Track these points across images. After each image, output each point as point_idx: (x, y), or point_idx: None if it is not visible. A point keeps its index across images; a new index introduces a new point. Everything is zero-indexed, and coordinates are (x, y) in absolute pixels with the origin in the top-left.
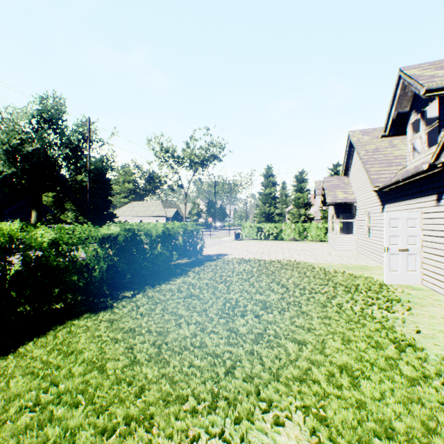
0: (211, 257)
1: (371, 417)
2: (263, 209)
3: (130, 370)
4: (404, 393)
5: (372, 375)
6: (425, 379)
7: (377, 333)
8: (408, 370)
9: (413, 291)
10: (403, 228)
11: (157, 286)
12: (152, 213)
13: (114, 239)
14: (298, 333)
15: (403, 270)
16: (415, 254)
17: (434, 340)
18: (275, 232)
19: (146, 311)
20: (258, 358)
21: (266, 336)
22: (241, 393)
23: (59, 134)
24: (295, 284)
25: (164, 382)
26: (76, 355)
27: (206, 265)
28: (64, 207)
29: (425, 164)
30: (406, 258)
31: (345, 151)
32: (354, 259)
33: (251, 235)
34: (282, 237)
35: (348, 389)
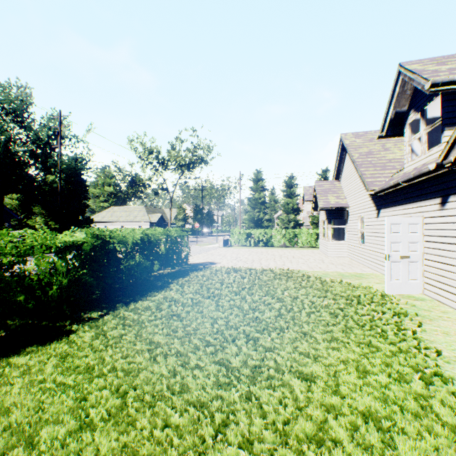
0: (197, 266)
1: None
2: (253, 214)
3: (76, 440)
4: (454, 454)
5: (407, 426)
6: None
7: (396, 359)
8: (448, 415)
9: (417, 302)
10: (404, 234)
11: (132, 303)
12: (135, 218)
13: (80, 248)
14: (304, 363)
15: (404, 278)
16: (417, 261)
17: None
18: (265, 238)
19: (114, 338)
20: (257, 406)
21: (265, 371)
22: None
23: (24, 128)
24: (291, 296)
25: None
26: None
27: (191, 276)
28: (32, 211)
29: (432, 164)
30: (408, 266)
31: (337, 155)
32: (348, 266)
33: (240, 241)
34: (272, 244)
35: (381, 453)
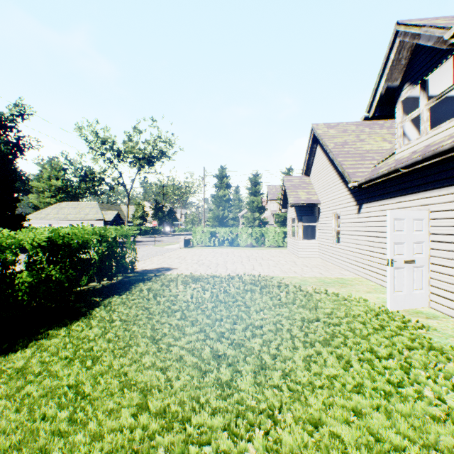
0: (147, 275)
1: None
2: (217, 212)
3: None
4: None
5: None
6: None
7: None
8: None
9: (433, 322)
10: (409, 232)
11: None
12: (86, 216)
13: None
14: None
15: (409, 289)
16: (422, 266)
17: None
18: (231, 237)
19: None
20: None
21: None
22: None
23: None
24: (272, 323)
25: None
26: None
27: (133, 290)
28: None
29: None
30: (412, 272)
31: (308, 147)
32: (324, 268)
33: (203, 241)
34: (238, 243)
35: None
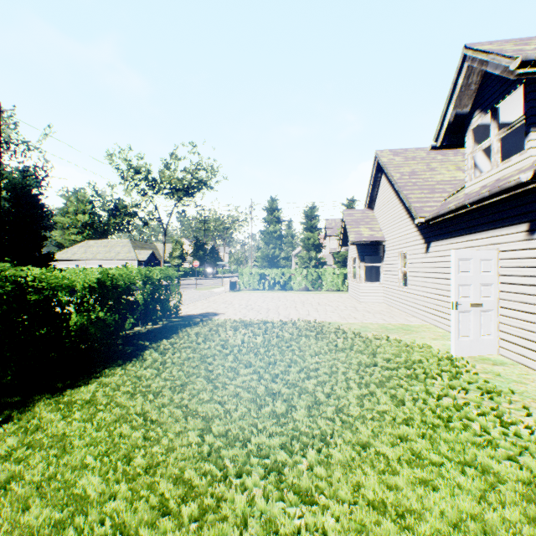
0: (192, 319)
1: None
2: (267, 251)
3: None
4: None
5: None
6: None
7: None
8: None
9: (499, 368)
10: (476, 273)
11: (67, 393)
12: (117, 255)
13: None
14: None
15: (476, 334)
16: (490, 310)
17: None
18: (283, 279)
19: None
20: None
21: None
22: None
23: None
24: (328, 366)
25: None
26: None
27: (181, 335)
28: None
29: (527, 173)
30: (480, 317)
31: (371, 177)
32: (388, 315)
33: (252, 284)
34: (291, 287)
35: None
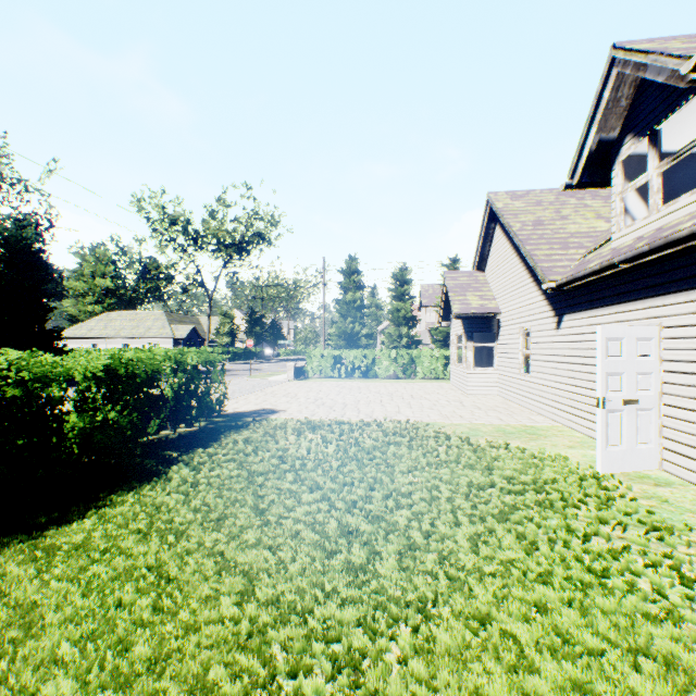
0: (241, 419)
1: None
2: (344, 326)
3: None
4: None
5: None
6: None
7: None
8: None
9: (664, 491)
10: (630, 358)
11: (50, 532)
12: (148, 332)
13: None
14: None
15: (630, 442)
16: (650, 409)
17: None
18: (365, 364)
19: None
20: None
21: None
22: None
23: None
24: (426, 489)
25: None
26: None
27: (224, 442)
28: None
29: None
30: (635, 418)
31: (482, 228)
32: (505, 412)
33: (323, 370)
34: (375, 373)
35: None
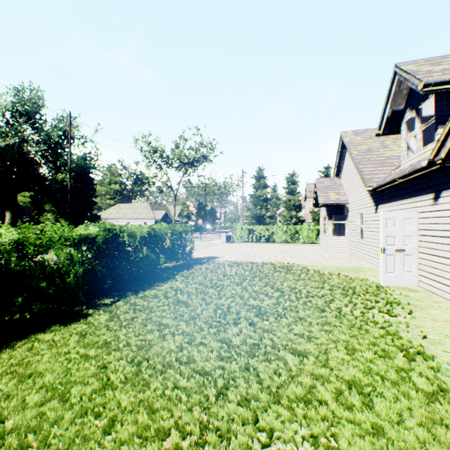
0: (201, 260)
1: (392, 448)
2: (255, 211)
3: (100, 396)
4: (424, 413)
5: (385, 391)
6: (444, 394)
7: (383, 340)
8: (423, 383)
9: (411, 293)
10: (399, 228)
11: (141, 292)
12: (140, 215)
13: (93, 241)
14: (298, 342)
15: (399, 271)
16: (412, 254)
17: (442, 346)
18: (267, 234)
19: (126, 320)
20: (254, 374)
21: (262, 347)
22: (235, 421)
23: (36, 129)
24: (290, 287)
25: (141, 411)
26: (34, 379)
27: (195, 268)
28: (43, 209)
29: (424, 161)
30: (403, 259)
31: (337, 152)
32: (347, 260)
33: (242, 237)
34: (273, 239)
35: (360, 410)
